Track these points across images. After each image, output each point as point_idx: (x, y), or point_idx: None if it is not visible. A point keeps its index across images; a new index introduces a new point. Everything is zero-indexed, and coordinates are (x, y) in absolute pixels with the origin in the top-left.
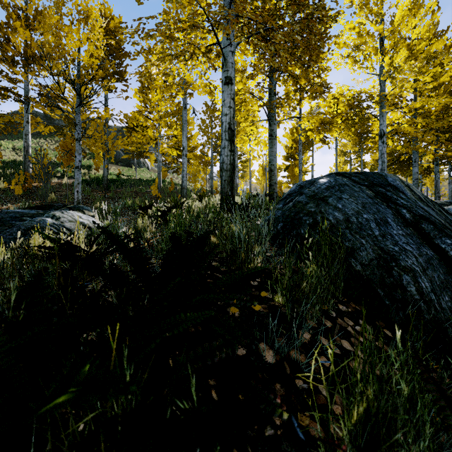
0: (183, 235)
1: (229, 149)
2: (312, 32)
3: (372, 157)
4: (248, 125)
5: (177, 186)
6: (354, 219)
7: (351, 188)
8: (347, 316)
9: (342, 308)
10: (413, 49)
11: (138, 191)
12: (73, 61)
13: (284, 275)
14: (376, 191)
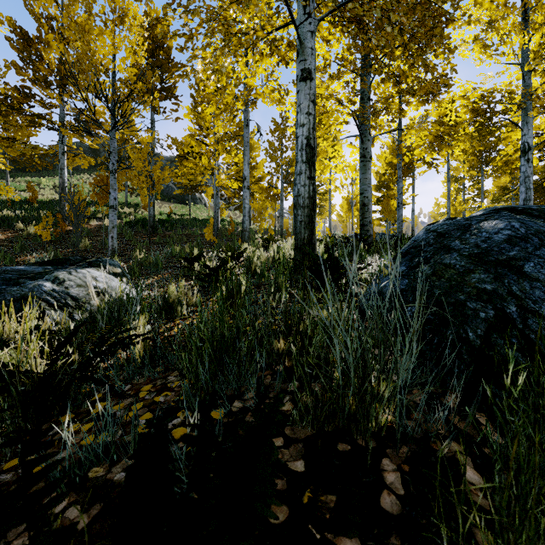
0: (227, 335)
1: (307, 175)
2: None
3: (495, 183)
4: (330, 144)
5: (239, 226)
6: None
7: None
8: None
9: None
10: None
11: (191, 233)
12: (106, 72)
13: None
14: None
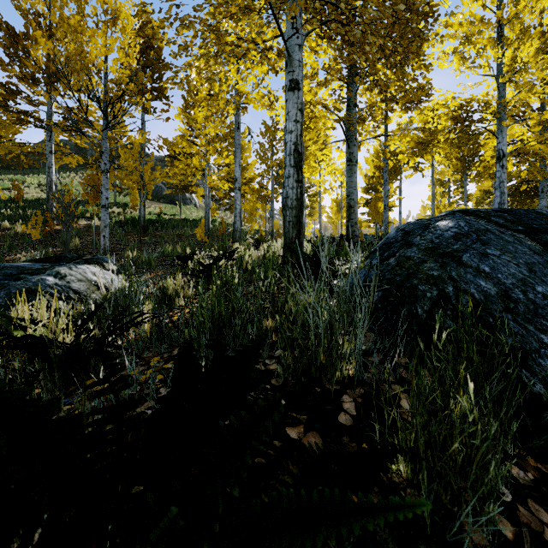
0: (224, 314)
1: (295, 179)
2: (413, 12)
3: (478, 187)
4: (319, 148)
5: (230, 226)
6: (518, 294)
7: (498, 236)
8: (532, 496)
9: (518, 474)
10: (547, 38)
11: (182, 233)
12: (98, 73)
13: (419, 434)
14: (542, 241)
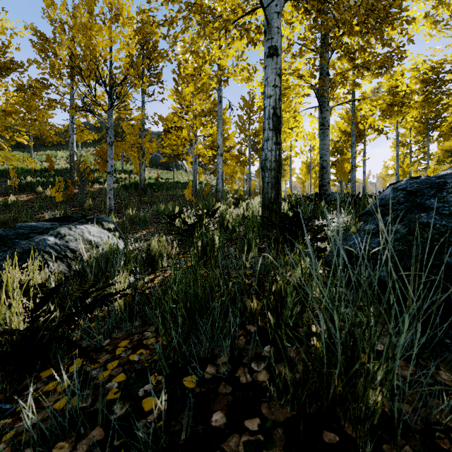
0: (200, 294)
1: (273, 141)
2: None
3: (440, 147)
4: (292, 115)
5: (214, 187)
6: None
7: None
8: None
9: None
10: None
11: (174, 194)
12: (104, 62)
13: None
14: None
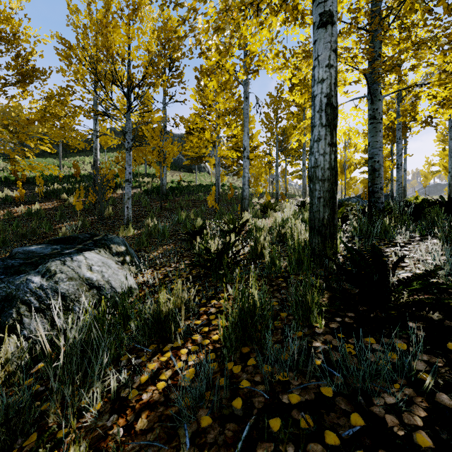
0: None
1: (327, 141)
2: None
3: None
4: None
5: (237, 190)
6: None
7: None
8: None
9: None
10: None
11: (196, 198)
12: (122, 61)
13: None
14: None
